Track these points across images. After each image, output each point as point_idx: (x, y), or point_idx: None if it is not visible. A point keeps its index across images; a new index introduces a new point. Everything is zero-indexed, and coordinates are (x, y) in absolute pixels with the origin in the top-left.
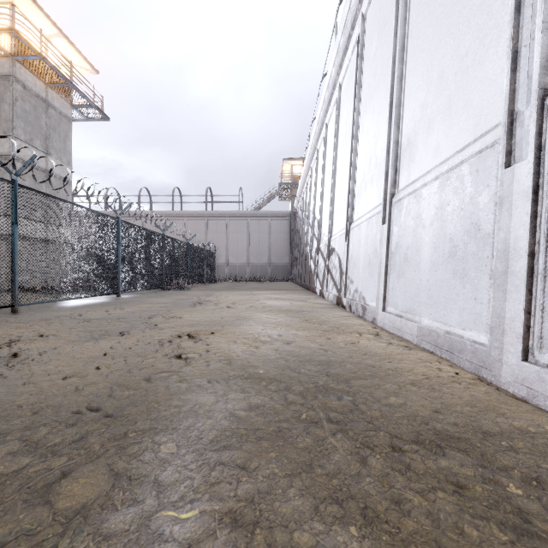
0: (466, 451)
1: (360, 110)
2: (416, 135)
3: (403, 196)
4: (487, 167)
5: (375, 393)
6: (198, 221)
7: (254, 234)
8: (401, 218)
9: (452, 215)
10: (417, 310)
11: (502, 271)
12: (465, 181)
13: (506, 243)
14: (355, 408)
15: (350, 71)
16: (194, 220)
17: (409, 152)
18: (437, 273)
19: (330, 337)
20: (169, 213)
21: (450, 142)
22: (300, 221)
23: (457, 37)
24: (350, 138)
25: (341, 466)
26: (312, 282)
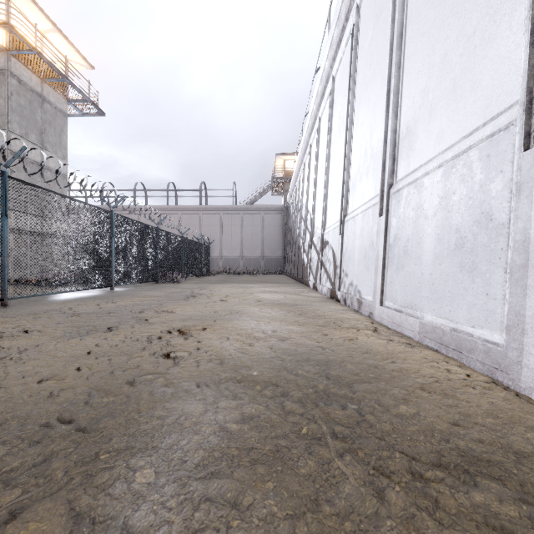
0: (501, 480)
1: (355, 101)
2: (416, 123)
3: (402, 186)
4: (500, 151)
5: (382, 400)
6: (192, 215)
7: (248, 227)
8: (400, 209)
9: (459, 204)
10: (418, 305)
11: (521, 265)
12: (474, 167)
13: (526, 233)
14: (362, 420)
15: (344, 63)
16: (189, 214)
17: (408, 141)
18: (442, 266)
19: (326, 333)
20: (163, 207)
21: (456, 127)
22: (292, 215)
23: (463, 16)
24: (344, 130)
25: (353, 502)
26: (305, 275)
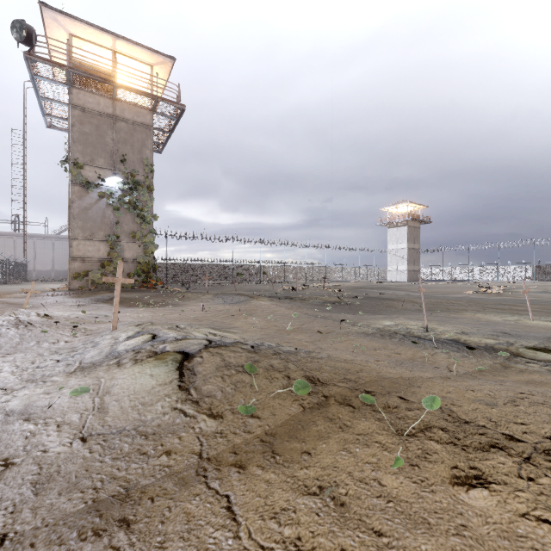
0: None
1: None
2: None
3: None
4: None
5: None
6: (7, 238)
7: (59, 250)
8: None
9: None
10: None
11: None
12: None
13: None
14: None
15: None
16: (3, 238)
17: None
18: None
19: None
20: None
21: None
22: None
23: None
24: None
25: None
26: None
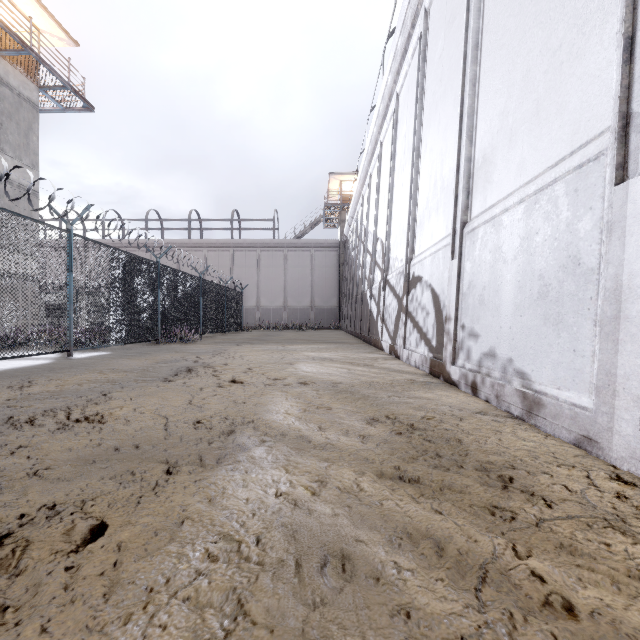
0: None
1: (485, 3)
2: None
3: None
4: None
5: None
6: (221, 252)
7: (293, 269)
8: None
9: None
10: None
11: None
12: None
13: None
14: None
15: None
16: (217, 251)
17: None
18: None
19: (560, 593)
20: (184, 242)
21: None
22: (352, 250)
23: None
24: (455, 76)
25: None
26: (375, 332)
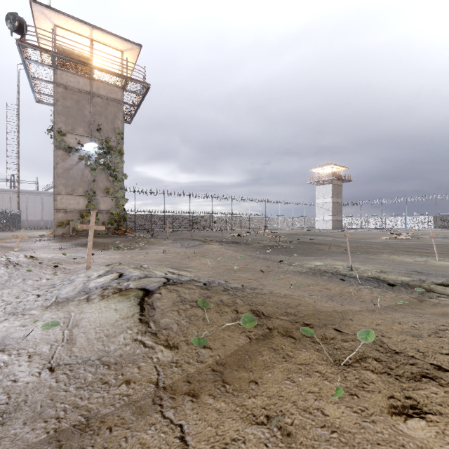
0: None
1: None
2: None
3: None
4: None
5: None
6: (4, 194)
7: (47, 203)
8: None
9: None
10: None
11: None
12: None
13: None
14: None
15: None
16: (1, 193)
17: None
18: None
19: None
20: None
21: None
22: None
23: None
24: None
25: None
26: None
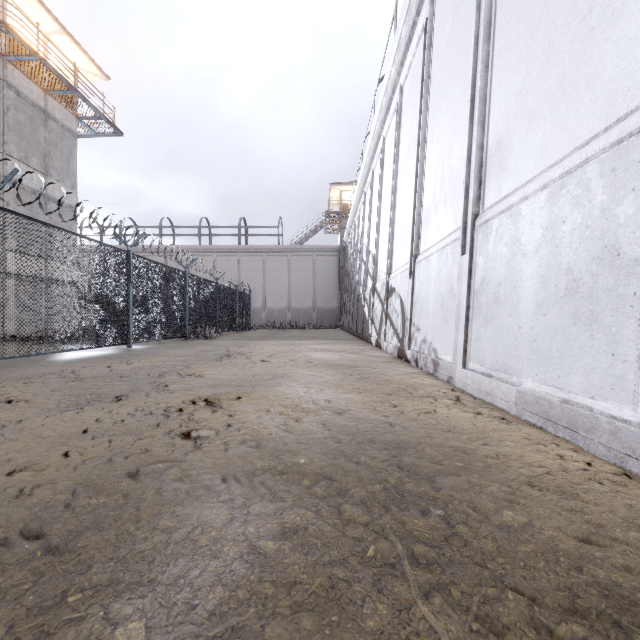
0: None
1: (429, 113)
2: (510, 134)
3: (492, 216)
4: (632, 163)
5: (478, 502)
6: (229, 257)
7: (296, 272)
8: (488, 246)
9: (571, 236)
10: (515, 368)
11: None
12: (592, 186)
13: None
14: (452, 533)
15: (414, 68)
16: (225, 256)
17: (500, 158)
18: (547, 318)
19: (395, 404)
20: (195, 248)
21: (565, 136)
22: (350, 257)
23: None
24: (415, 150)
25: None
26: (367, 330)
